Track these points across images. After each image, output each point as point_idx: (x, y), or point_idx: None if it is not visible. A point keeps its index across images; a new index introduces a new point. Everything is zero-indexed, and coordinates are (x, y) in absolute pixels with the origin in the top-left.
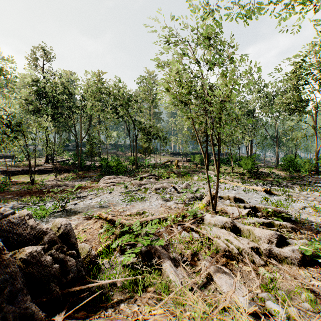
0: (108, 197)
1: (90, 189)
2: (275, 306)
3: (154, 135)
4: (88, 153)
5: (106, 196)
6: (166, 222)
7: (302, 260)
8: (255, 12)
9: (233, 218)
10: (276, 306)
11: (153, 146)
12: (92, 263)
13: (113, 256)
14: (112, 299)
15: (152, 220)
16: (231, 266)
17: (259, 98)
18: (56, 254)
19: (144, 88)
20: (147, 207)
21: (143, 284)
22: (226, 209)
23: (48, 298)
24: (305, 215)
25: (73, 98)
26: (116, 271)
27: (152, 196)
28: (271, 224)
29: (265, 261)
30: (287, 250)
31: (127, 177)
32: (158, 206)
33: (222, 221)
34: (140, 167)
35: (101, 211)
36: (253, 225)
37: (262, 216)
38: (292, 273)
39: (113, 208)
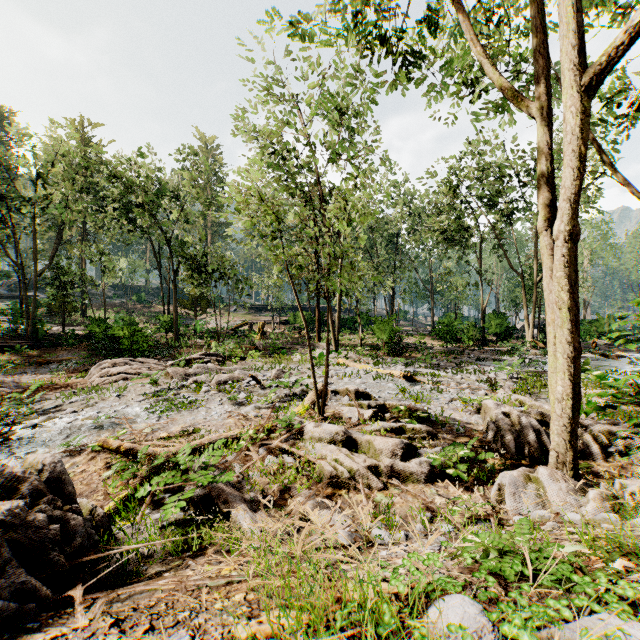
0: (115, 405)
1: (66, 391)
2: (380, 532)
3: (216, 271)
4: (55, 306)
5: (110, 404)
6: (238, 444)
7: (430, 474)
8: (387, 89)
9: (351, 426)
10: (381, 532)
11: (213, 294)
12: (99, 530)
13: (139, 514)
14: (146, 573)
15: (213, 443)
16: (339, 497)
17: (405, 215)
18: (50, 511)
19: (193, 175)
20: (202, 420)
21: (199, 547)
22: (343, 412)
23: (48, 574)
24: (451, 411)
25: (15, 176)
26: (150, 534)
27: (211, 397)
28: (402, 430)
29: (386, 483)
30: (413, 463)
31: (156, 360)
32: (223, 417)
33: (332, 433)
34: (185, 338)
35: (101, 436)
36: (377, 434)
37: (391, 419)
38: (415, 492)
39: (129, 427)
